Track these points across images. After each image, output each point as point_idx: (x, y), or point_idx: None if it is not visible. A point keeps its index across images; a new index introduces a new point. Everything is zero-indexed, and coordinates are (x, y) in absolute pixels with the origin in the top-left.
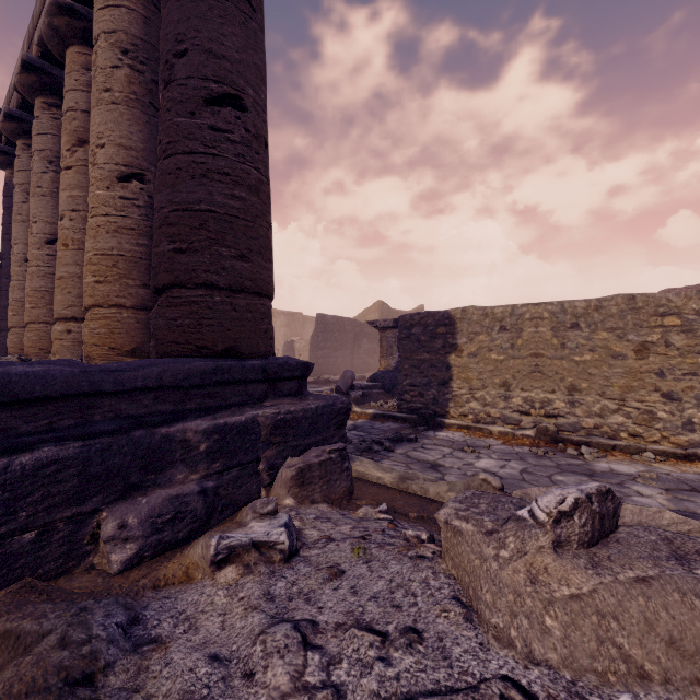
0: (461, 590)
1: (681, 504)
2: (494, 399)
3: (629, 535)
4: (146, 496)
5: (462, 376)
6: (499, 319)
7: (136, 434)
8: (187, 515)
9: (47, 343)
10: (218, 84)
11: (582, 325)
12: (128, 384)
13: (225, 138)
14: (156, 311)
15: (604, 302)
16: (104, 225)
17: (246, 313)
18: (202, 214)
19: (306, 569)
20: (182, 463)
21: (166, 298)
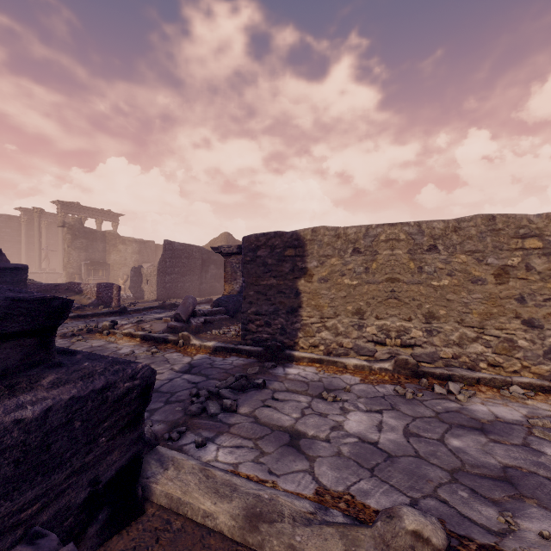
0: None
1: None
2: (347, 328)
3: None
4: None
5: (312, 303)
6: (352, 241)
7: None
8: None
9: None
10: None
11: (440, 247)
12: None
13: None
14: None
15: (463, 223)
16: None
17: None
18: None
19: None
20: None
21: None
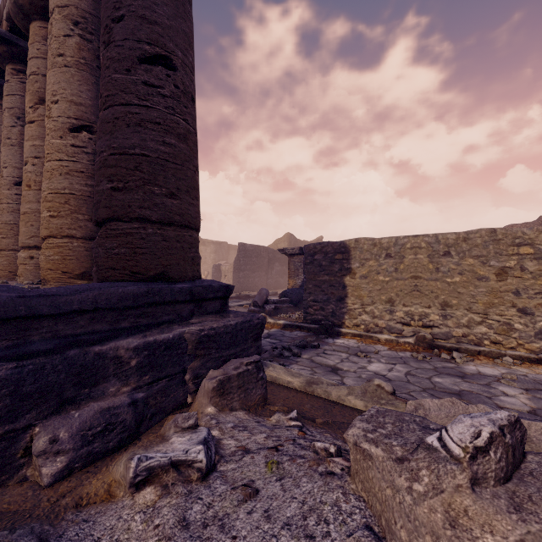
0: (372, 515)
1: (541, 403)
2: (381, 313)
3: (540, 466)
4: (79, 409)
5: (355, 294)
6: (385, 248)
7: (70, 353)
8: (117, 426)
9: (15, 267)
10: (150, 46)
11: (453, 253)
12: (65, 307)
13: (157, 92)
14: (97, 241)
15: (470, 234)
16: (57, 169)
17: (175, 243)
18: (137, 158)
19: (222, 487)
20: (114, 377)
21: (105, 230)
